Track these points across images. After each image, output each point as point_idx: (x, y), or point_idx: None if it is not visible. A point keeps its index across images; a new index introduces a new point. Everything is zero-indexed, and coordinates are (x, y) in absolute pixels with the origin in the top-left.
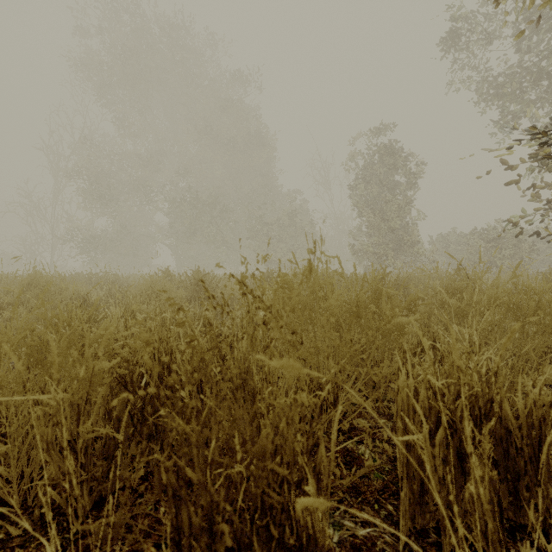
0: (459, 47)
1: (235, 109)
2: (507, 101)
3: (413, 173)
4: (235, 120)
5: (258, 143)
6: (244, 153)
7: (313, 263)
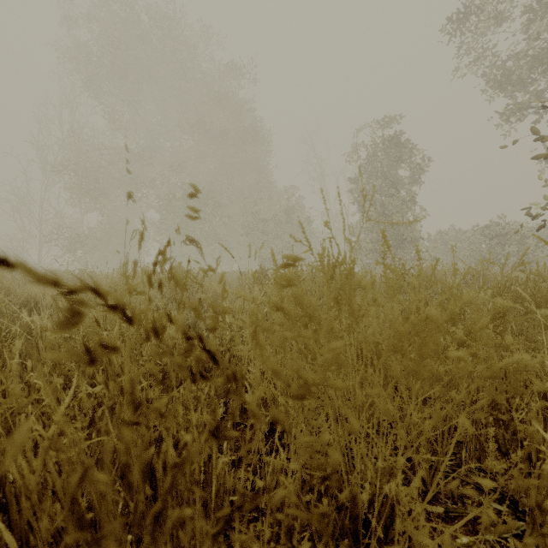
0: (464, 33)
1: (228, 102)
2: (516, 88)
3: (414, 166)
4: (229, 113)
5: (252, 138)
6: (238, 148)
7: (309, 261)
